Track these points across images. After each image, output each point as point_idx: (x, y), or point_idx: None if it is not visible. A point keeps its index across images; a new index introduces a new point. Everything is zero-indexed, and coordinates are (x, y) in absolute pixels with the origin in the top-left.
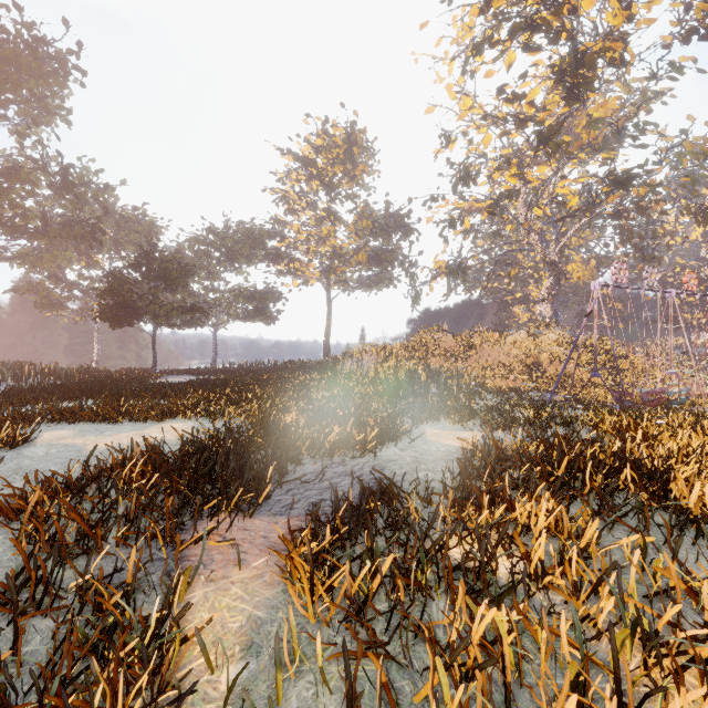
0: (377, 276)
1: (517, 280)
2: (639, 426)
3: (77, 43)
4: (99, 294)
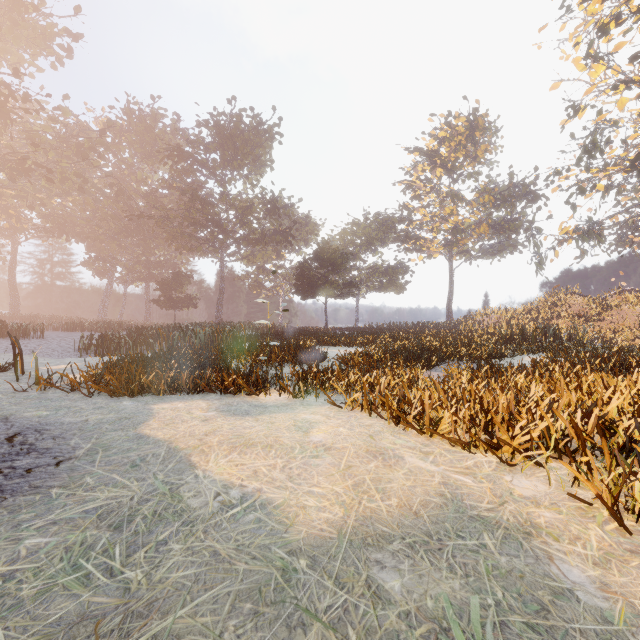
0: (500, 244)
1: None
2: None
3: (279, 118)
4: (296, 278)
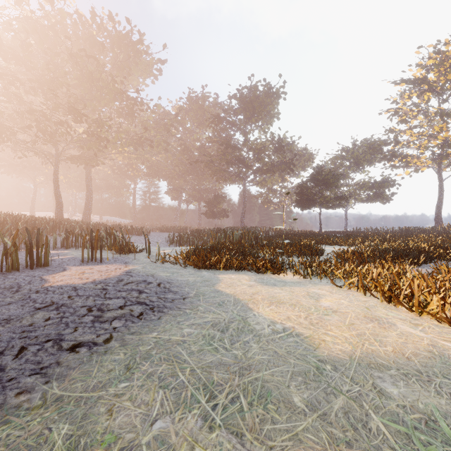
0: None
1: None
2: None
3: (283, 82)
4: (297, 195)
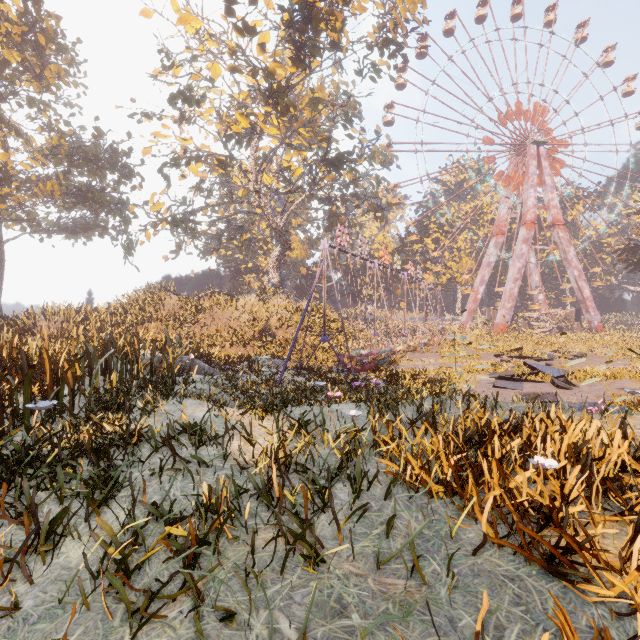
0: (85, 220)
1: (249, 249)
2: (514, 480)
3: None
4: None
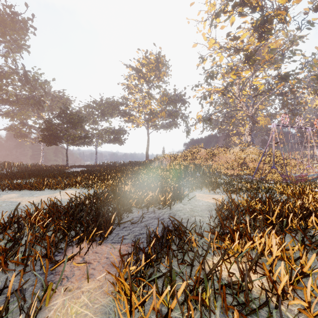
0: (170, 122)
1: (234, 124)
2: (305, 192)
3: (32, 15)
4: (41, 130)
